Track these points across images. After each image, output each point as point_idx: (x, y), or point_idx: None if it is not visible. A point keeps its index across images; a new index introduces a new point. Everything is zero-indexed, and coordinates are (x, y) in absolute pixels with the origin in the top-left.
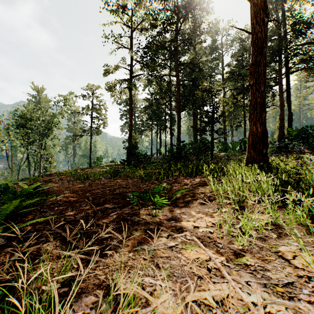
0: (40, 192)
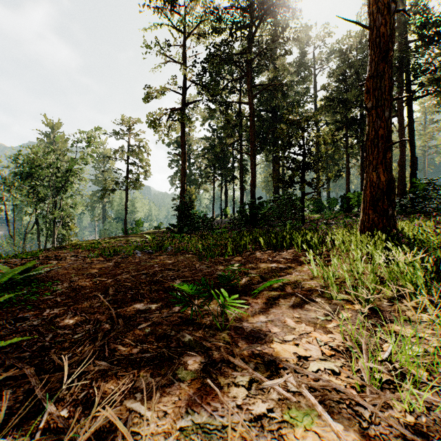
0: (33, 278)
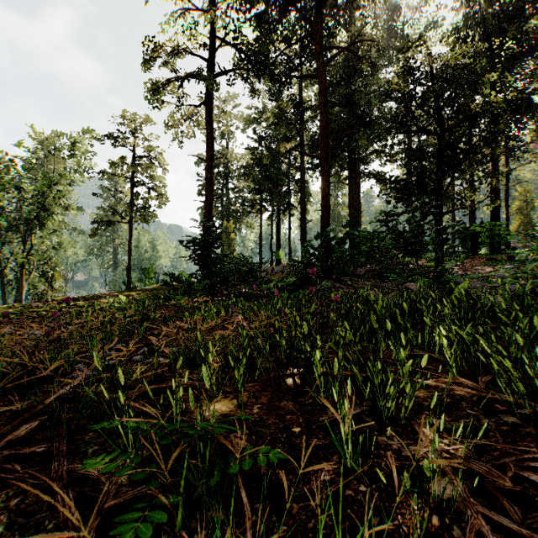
0: None
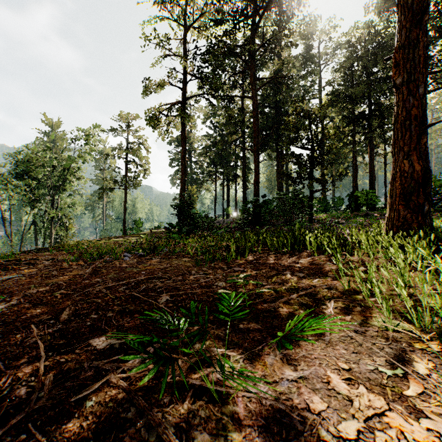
0: None
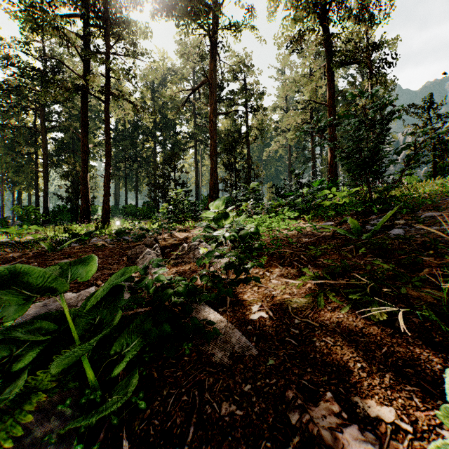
0: None
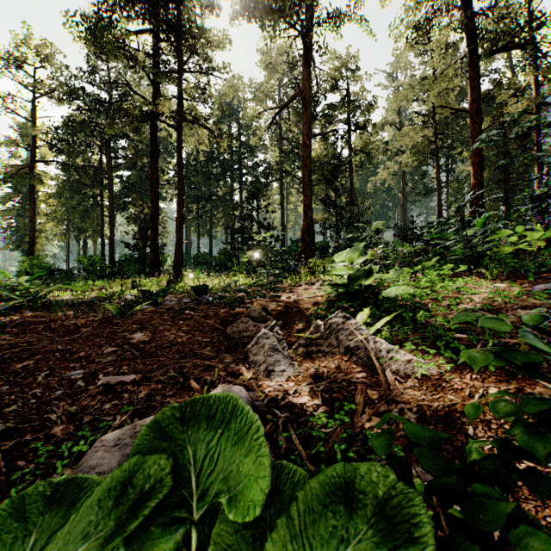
0: None
